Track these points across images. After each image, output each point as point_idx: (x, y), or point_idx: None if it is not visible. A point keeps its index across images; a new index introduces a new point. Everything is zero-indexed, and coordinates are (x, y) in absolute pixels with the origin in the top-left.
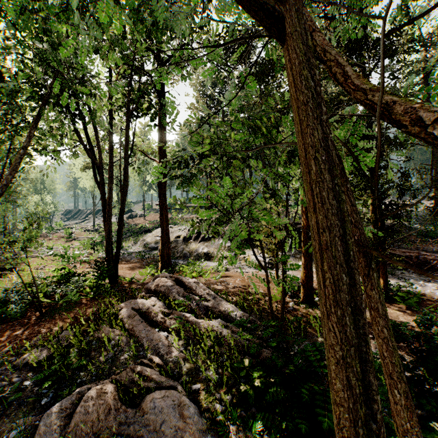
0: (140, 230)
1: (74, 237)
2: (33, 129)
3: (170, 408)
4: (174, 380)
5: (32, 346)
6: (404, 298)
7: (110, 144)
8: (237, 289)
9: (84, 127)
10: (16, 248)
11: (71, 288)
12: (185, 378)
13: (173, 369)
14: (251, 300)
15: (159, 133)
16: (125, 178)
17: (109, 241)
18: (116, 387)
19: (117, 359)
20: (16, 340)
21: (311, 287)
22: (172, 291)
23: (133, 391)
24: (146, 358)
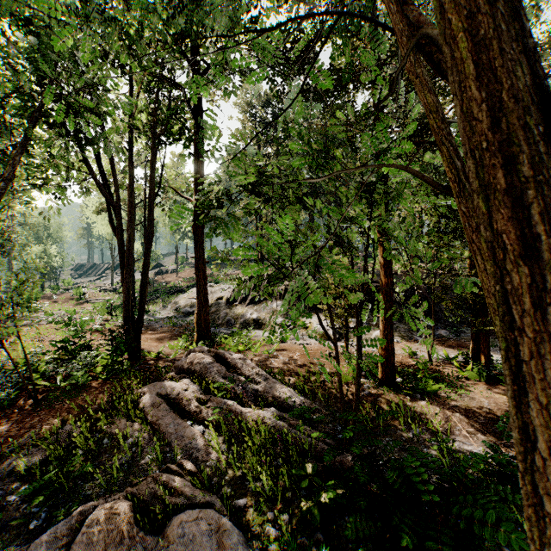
0: (172, 290)
1: (87, 298)
2: (20, 154)
3: (204, 536)
4: (212, 494)
5: (22, 446)
6: None
7: (129, 178)
8: (296, 366)
9: (96, 156)
10: (1, 315)
11: (77, 367)
12: (227, 489)
13: (210, 478)
14: (314, 382)
15: (195, 164)
16: (150, 223)
17: (128, 305)
18: (131, 505)
19: (135, 464)
20: (1, 438)
21: (391, 364)
22: (211, 370)
23: (155, 510)
24: (175, 462)
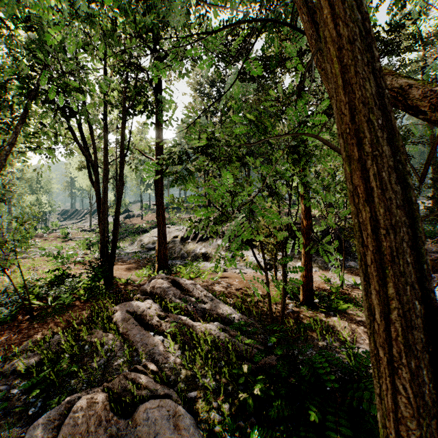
0: (137, 231)
1: (71, 237)
2: (21, 124)
3: (164, 419)
4: (170, 388)
5: (21, 351)
6: None
7: (105, 142)
8: (235, 290)
9: (78, 125)
10: (5, 249)
11: (64, 290)
12: (181, 385)
13: (168, 376)
14: (249, 302)
15: (156, 131)
16: (121, 177)
17: (103, 242)
18: (107, 396)
19: (110, 365)
20: (5, 345)
21: (310, 288)
22: (169, 293)
23: (125, 400)
24: (141, 363)
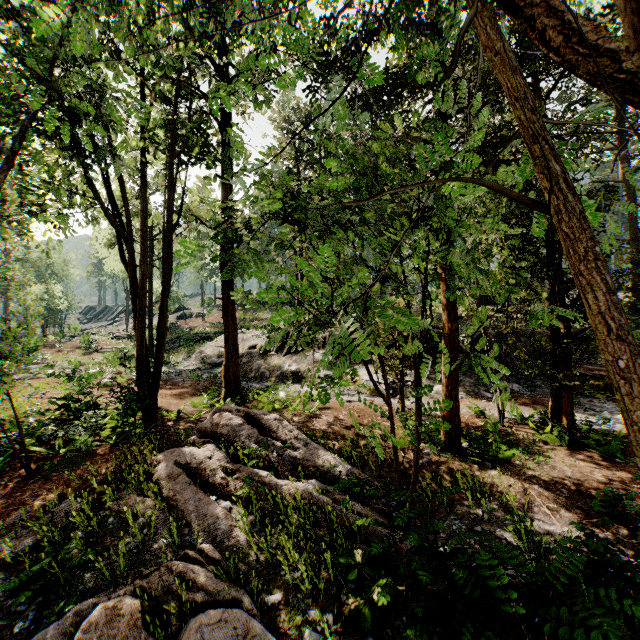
0: (196, 338)
1: (97, 347)
2: (4, 172)
3: None
4: (239, 588)
5: (10, 527)
6: (597, 441)
7: (143, 203)
8: (342, 428)
9: (104, 178)
10: None
11: (81, 429)
12: (258, 581)
13: (238, 567)
14: (364, 447)
15: (222, 188)
16: (168, 258)
17: (141, 356)
18: (139, 603)
19: (147, 549)
20: None
21: (456, 426)
22: (240, 433)
23: (169, 608)
24: (195, 546)
